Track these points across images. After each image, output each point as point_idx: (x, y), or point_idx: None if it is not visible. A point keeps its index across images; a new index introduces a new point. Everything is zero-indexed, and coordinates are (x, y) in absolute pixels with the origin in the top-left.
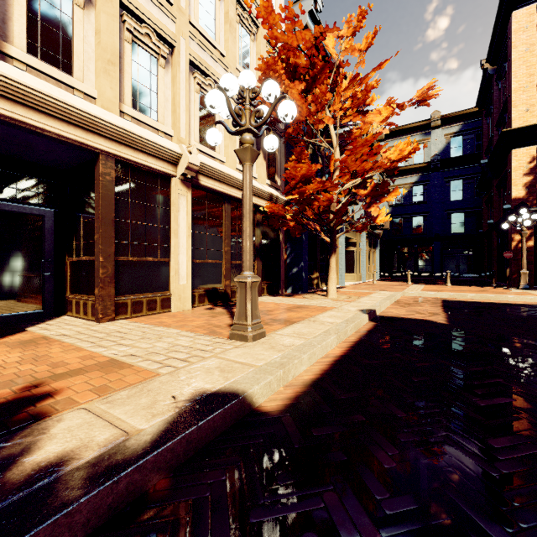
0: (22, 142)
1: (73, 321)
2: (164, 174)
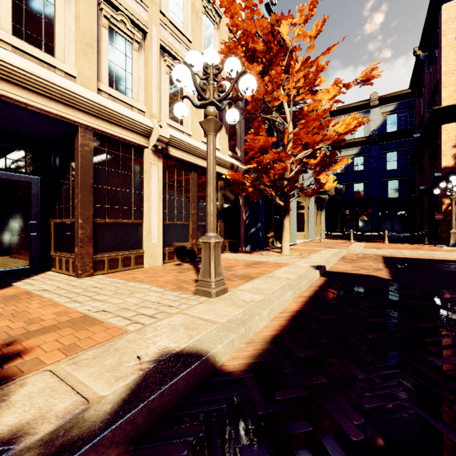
0: (9, 116)
1: (56, 277)
2: (137, 146)
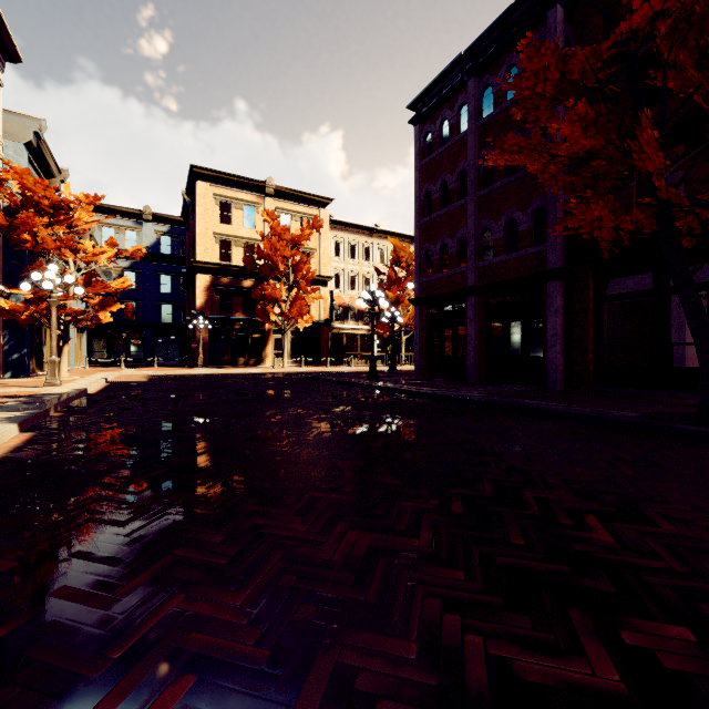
0: None
1: None
2: None
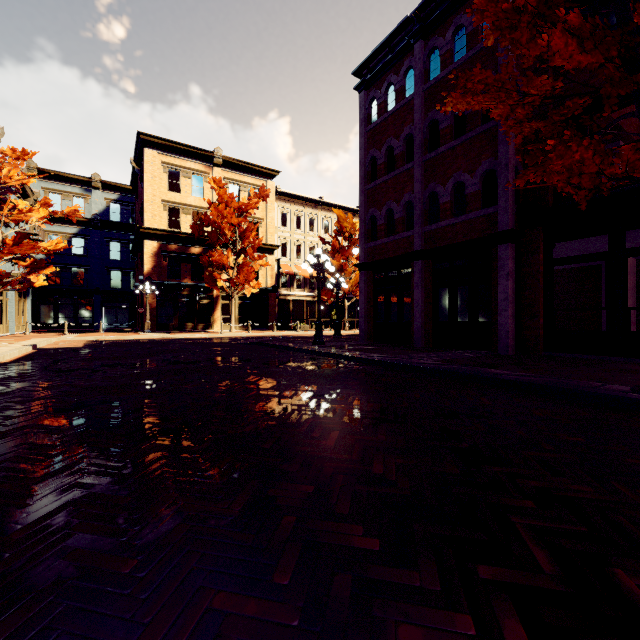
0: None
1: None
2: None
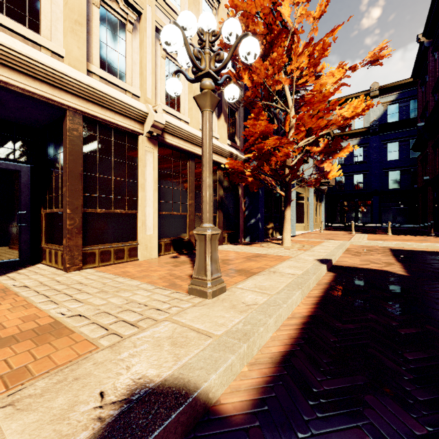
0: None
1: (43, 270)
2: (131, 132)
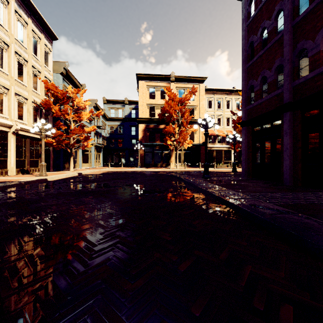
0: None
1: None
2: (6, 131)
